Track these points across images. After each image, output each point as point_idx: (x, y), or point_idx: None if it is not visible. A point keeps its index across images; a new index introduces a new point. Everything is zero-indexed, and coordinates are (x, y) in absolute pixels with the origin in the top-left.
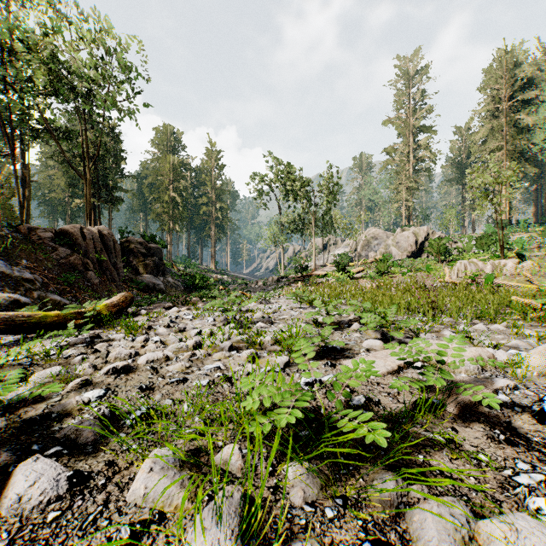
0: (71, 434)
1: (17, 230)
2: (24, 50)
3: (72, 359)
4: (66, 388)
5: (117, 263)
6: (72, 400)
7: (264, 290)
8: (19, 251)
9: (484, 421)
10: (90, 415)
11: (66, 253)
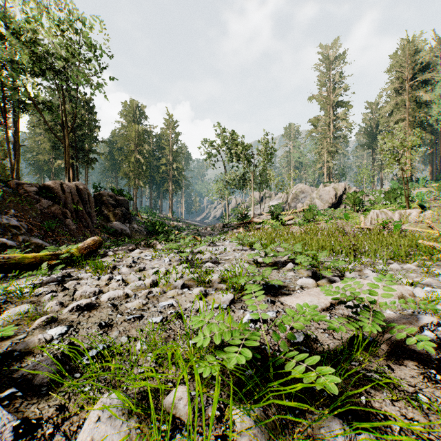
0: (28, 374)
1: (7, 185)
2: (13, 36)
3: (42, 297)
4: (32, 325)
5: (91, 212)
6: (35, 338)
7: (212, 234)
8: (8, 202)
9: (416, 358)
10: (50, 354)
11: (48, 204)
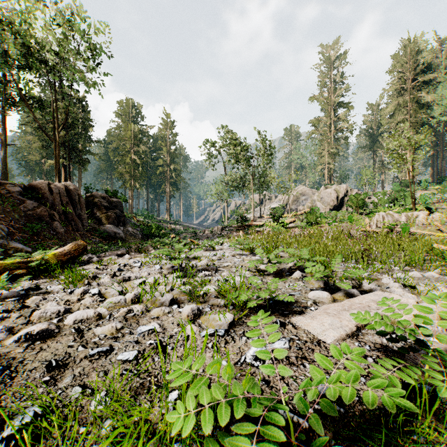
0: None
1: None
2: None
3: None
4: None
5: (81, 214)
6: None
7: (211, 238)
8: None
9: None
10: None
11: (33, 206)
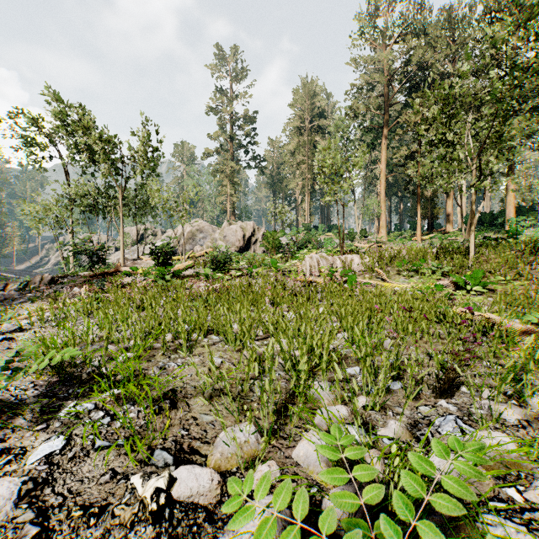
0: None
1: None
2: None
3: None
4: None
5: None
6: None
7: (13, 301)
8: None
9: None
10: None
11: None
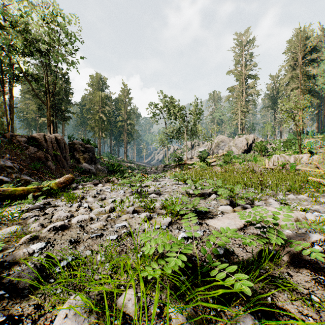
0: (14, 280)
1: (4, 136)
2: (9, 26)
3: (28, 220)
4: (19, 241)
5: (66, 156)
6: (21, 252)
7: (156, 173)
8: (4, 149)
9: (309, 267)
10: (32, 264)
11: (34, 150)
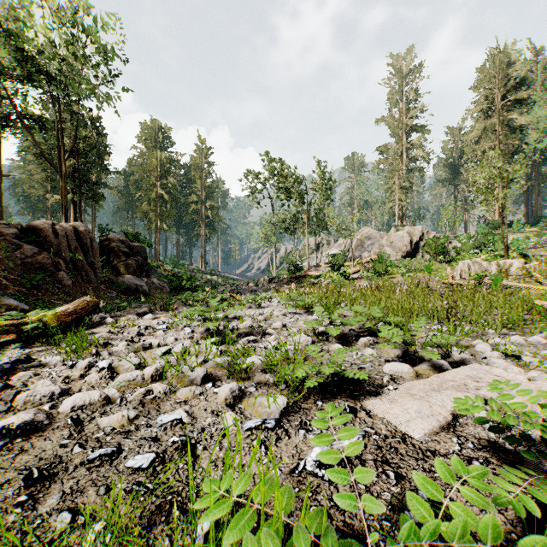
0: None
1: None
2: None
3: None
4: None
5: (94, 262)
6: None
7: (256, 292)
8: None
9: None
10: None
11: (33, 252)
